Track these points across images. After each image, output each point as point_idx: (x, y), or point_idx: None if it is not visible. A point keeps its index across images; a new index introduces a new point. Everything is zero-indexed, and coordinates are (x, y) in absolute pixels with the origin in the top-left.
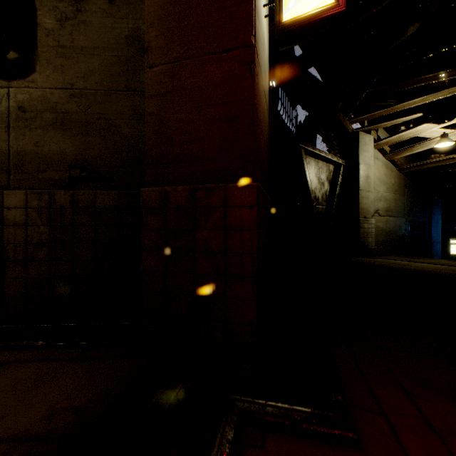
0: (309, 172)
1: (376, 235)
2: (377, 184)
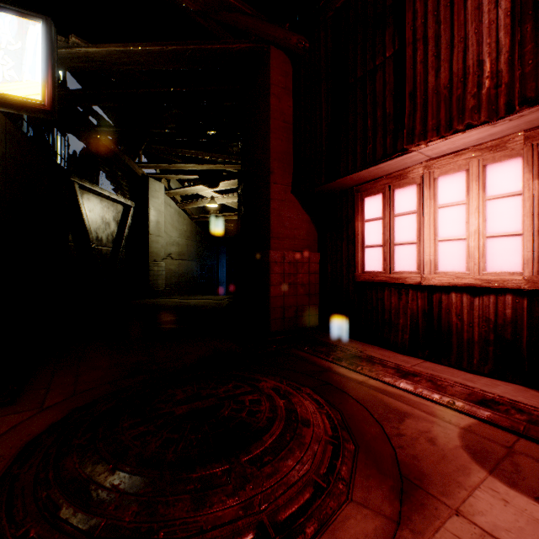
0: (89, 210)
1: (169, 277)
2: (170, 229)
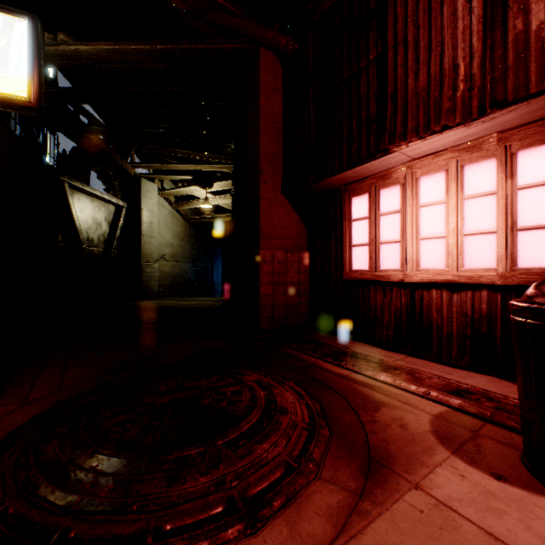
0: (80, 210)
1: (163, 279)
2: (164, 230)
